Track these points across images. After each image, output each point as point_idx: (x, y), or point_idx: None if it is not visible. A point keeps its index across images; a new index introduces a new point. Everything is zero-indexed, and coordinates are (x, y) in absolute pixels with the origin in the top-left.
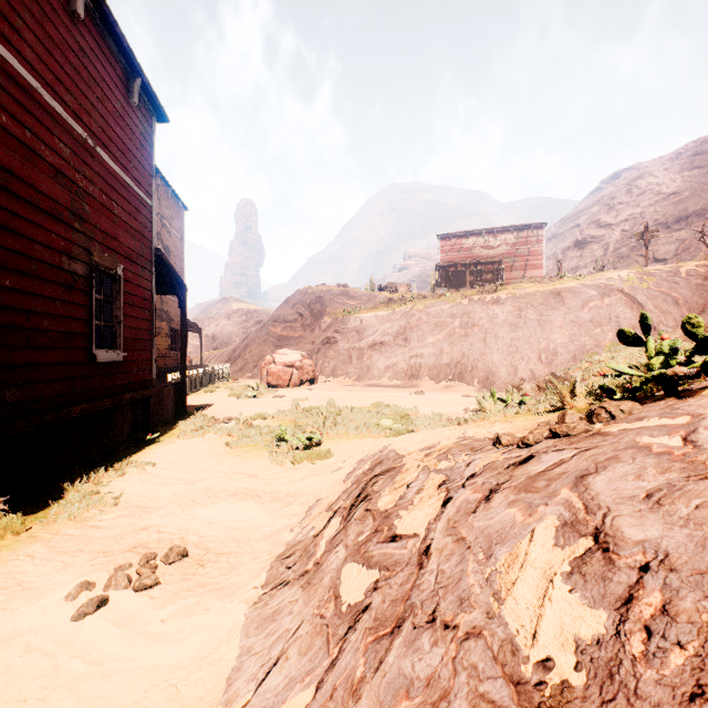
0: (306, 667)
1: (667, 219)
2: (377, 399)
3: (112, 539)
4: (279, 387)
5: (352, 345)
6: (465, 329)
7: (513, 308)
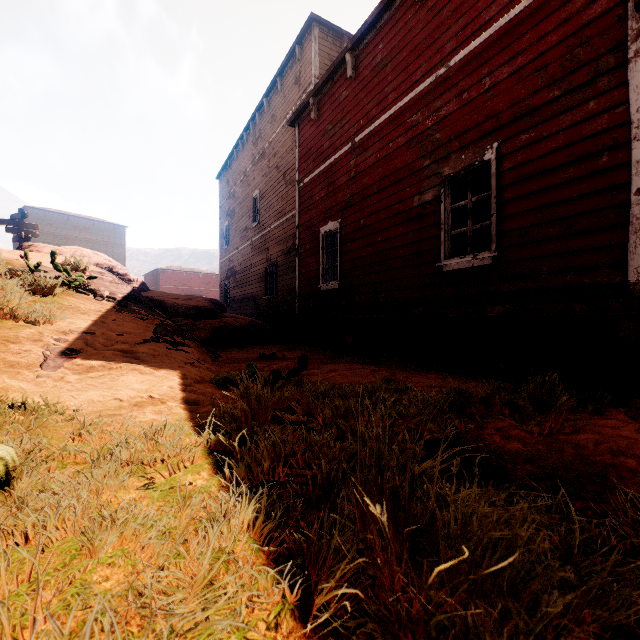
0: None
1: None
2: None
3: None
4: None
5: None
6: None
7: None
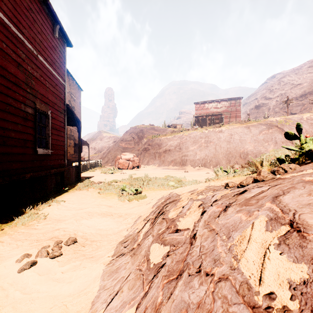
0: (132, 296)
1: (296, 95)
2: (167, 174)
3: (41, 234)
4: (123, 169)
5: (156, 151)
6: (206, 143)
7: (228, 134)
